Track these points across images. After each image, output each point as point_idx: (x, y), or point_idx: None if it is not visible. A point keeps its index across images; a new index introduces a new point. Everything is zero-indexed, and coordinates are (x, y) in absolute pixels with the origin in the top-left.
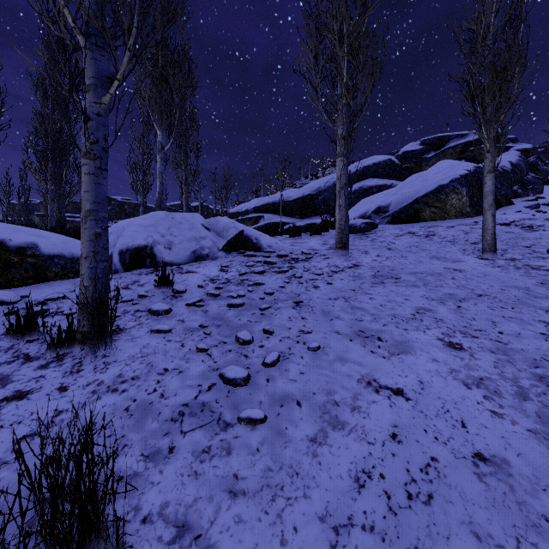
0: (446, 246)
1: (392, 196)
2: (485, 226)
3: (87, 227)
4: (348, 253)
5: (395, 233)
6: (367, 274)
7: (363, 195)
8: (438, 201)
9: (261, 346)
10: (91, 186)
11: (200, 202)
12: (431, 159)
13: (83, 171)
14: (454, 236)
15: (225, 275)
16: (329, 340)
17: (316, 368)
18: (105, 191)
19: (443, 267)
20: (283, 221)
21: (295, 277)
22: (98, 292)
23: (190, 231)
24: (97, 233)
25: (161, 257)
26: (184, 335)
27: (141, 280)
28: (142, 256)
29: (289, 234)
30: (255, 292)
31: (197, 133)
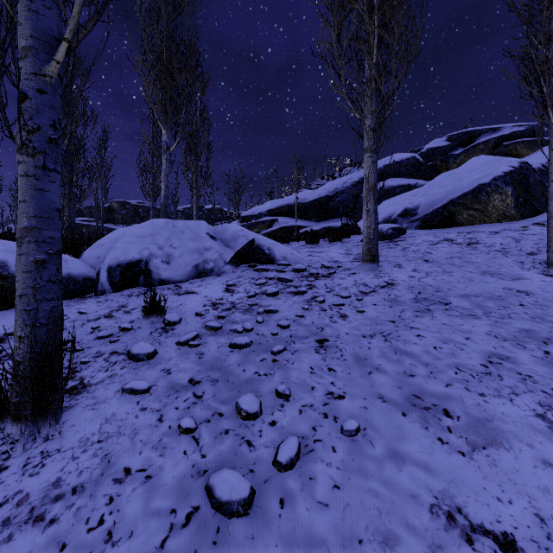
0: (496, 258)
1: (421, 197)
2: (552, 234)
3: (25, 253)
4: (378, 267)
5: (428, 240)
6: (406, 296)
7: (384, 195)
8: (478, 202)
9: (272, 422)
10: (30, 194)
11: (213, 204)
12: (459, 156)
13: (20, 172)
14: (502, 244)
15: (230, 298)
16: (372, 412)
17: (357, 475)
18: (52, 201)
19: (501, 287)
20: (298, 225)
21: (316, 301)
22: (40, 344)
23: (193, 241)
24: (39, 261)
25: (157, 274)
26: (166, 399)
27: (130, 304)
28: (135, 273)
29: (306, 241)
30: (265, 324)
31: (208, 133)
